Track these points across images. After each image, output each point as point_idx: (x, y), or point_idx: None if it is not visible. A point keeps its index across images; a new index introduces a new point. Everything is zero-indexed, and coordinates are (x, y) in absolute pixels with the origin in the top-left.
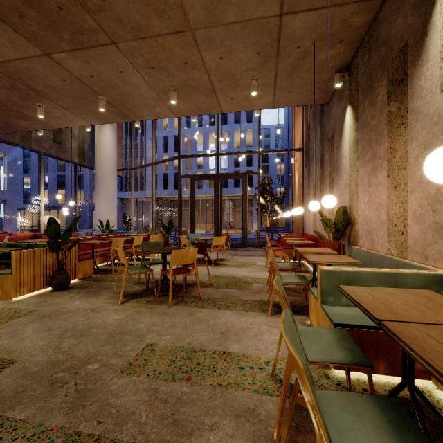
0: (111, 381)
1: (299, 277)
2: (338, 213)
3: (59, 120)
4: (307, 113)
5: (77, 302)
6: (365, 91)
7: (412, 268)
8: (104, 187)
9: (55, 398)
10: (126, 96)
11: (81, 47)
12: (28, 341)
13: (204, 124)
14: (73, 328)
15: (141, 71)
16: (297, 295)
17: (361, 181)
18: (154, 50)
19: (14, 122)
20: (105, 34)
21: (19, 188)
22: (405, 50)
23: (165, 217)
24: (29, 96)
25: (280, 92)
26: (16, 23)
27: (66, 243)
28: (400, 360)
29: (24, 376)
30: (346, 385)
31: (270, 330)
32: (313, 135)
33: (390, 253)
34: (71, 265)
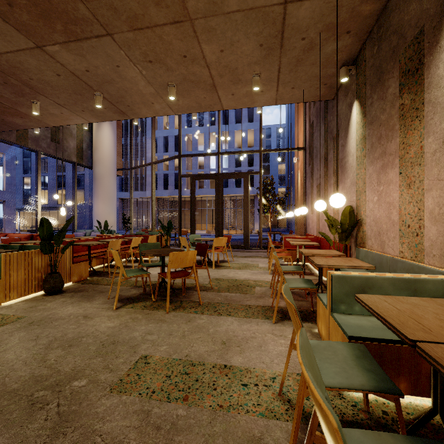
0: (98, 402)
1: (305, 281)
2: (344, 213)
3: (55, 117)
4: (310, 111)
5: (70, 307)
6: (373, 84)
7: (429, 272)
8: (103, 187)
9: (33, 423)
10: (123, 92)
11: (75, 39)
12: (11, 352)
13: (205, 124)
14: (62, 337)
15: (138, 65)
16: (303, 299)
17: (370, 179)
18: (152, 42)
19: (10, 120)
20: (100, 25)
21: (18, 188)
22: (420, 38)
23: (166, 218)
24: (23, 92)
25: (283, 87)
26: (6, 12)
27: (59, 245)
28: (424, 378)
29: (1, 395)
30: (363, 407)
31: (276, 340)
32: (316, 133)
33: (402, 256)
34: (65, 267)
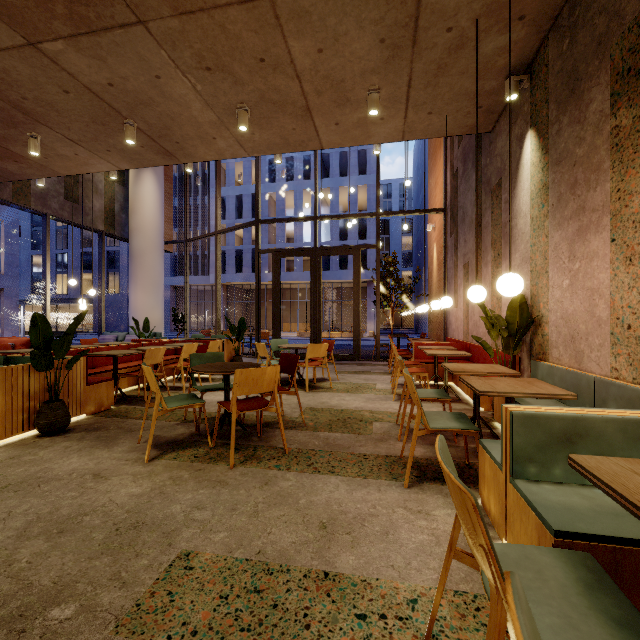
0: None
1: (456, 416)
2: (511, 306)
3: (67, 161)
4: (453, 154)
5: (74, 457)
6: (562, 100)
7: None
8: (144, 268)
9: None
10: (168, 120)
11: (87, 30)
12: None
13: (295, 177)
14: (51, 514)
15: (190, 75)
16: (450, 444)
17: (555, 252)
18: (209, 35)
19: None
20: (125, 6)
21: (25, 271)
22: None
23: (239, 314)
24: (14, 120)
25: (415, 112)
26: None
27: (63, 357)
28: None
29: None
30: None
31: (411, 520)
32: (463, 186)
33: (616, 376)
34: (75, 391)
